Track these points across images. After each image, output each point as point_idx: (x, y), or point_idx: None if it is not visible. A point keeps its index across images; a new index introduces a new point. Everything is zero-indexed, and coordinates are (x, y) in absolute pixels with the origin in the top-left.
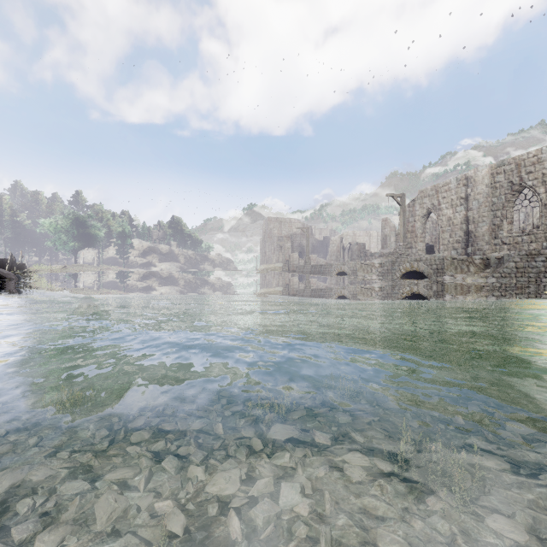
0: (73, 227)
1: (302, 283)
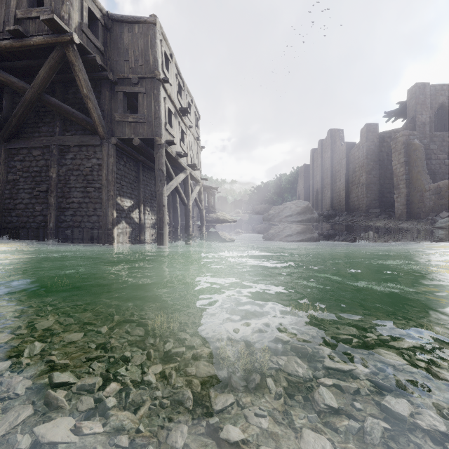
0: None
1: None
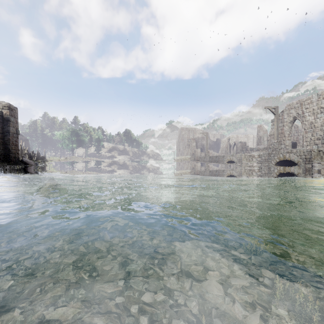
0: (72, 136)
1: (204, 168)
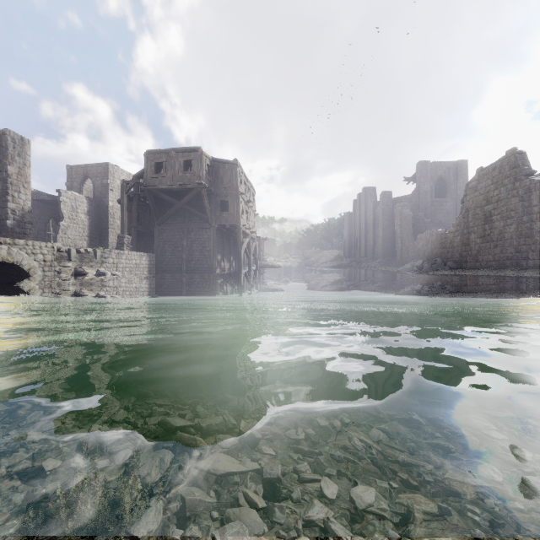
0: None
1: None
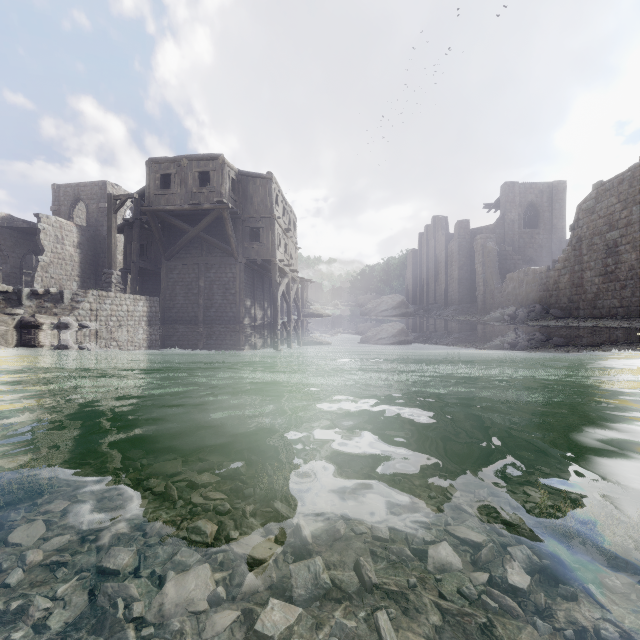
0: None
1: None
